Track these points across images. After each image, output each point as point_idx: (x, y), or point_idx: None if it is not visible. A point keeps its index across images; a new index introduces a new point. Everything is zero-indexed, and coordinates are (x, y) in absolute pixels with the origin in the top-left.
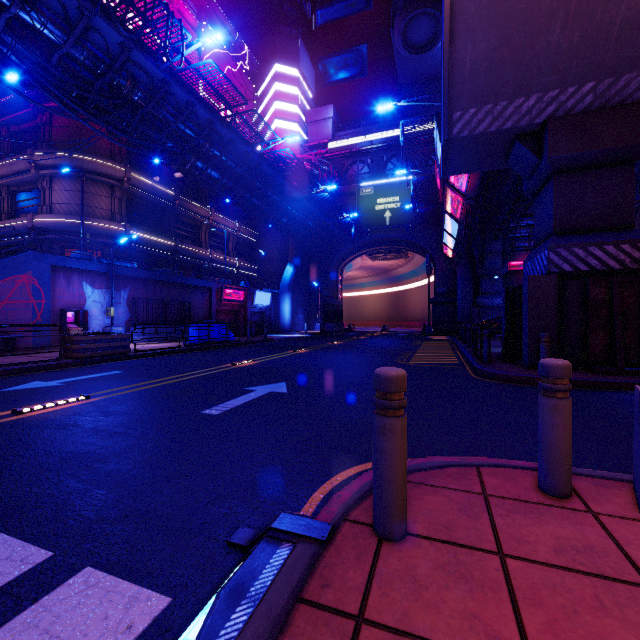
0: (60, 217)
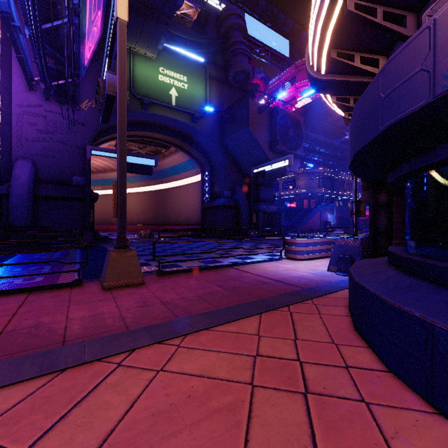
0: (305, 190)
